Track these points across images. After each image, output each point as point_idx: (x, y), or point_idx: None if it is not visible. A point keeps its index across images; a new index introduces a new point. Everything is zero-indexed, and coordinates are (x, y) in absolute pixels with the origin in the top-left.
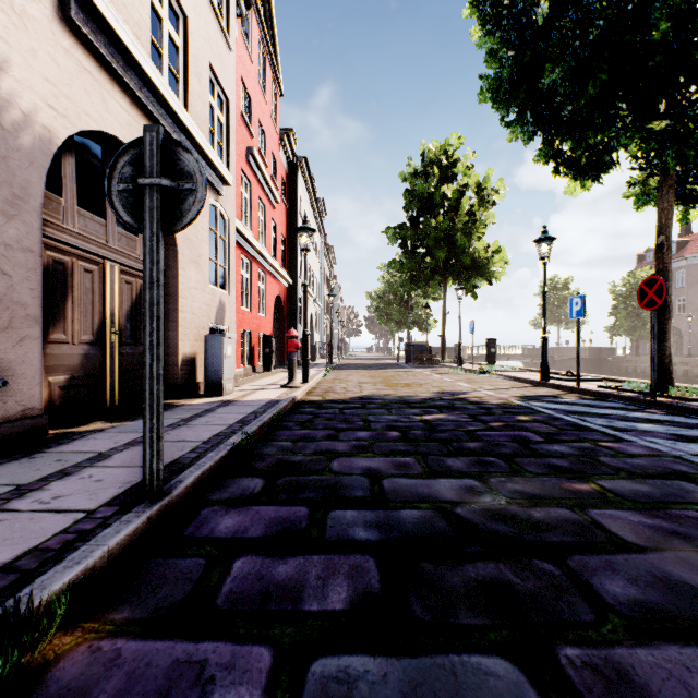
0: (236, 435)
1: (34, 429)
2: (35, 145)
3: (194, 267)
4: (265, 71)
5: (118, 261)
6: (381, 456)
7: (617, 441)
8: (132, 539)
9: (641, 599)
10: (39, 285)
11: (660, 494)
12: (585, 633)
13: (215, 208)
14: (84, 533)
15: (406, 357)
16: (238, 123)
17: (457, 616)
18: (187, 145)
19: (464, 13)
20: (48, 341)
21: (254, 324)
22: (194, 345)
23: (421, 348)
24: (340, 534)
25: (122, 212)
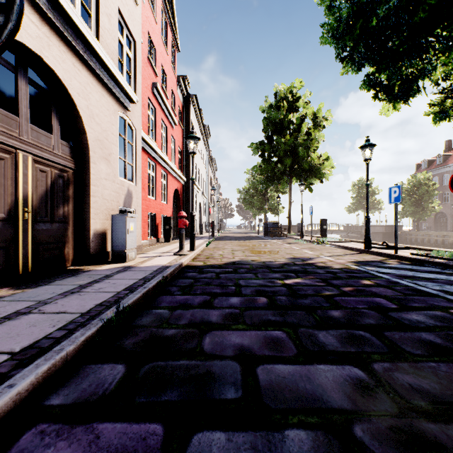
0: (115, 306)
1: None
2: None
3: (105, 163)
4: (166, 32)
5: (31, 152)
6: (252, 328)
7: None
8: None
9: None
10: None
11: None
12: None
13: (124, 120)
14: None
15: (264, 231)
16: (145, 64)
17: None
18: (97, 66)
19: None
20: None
21: (158, 208)
22: (105, 222)
23: (274, 225)
24: None
25: None
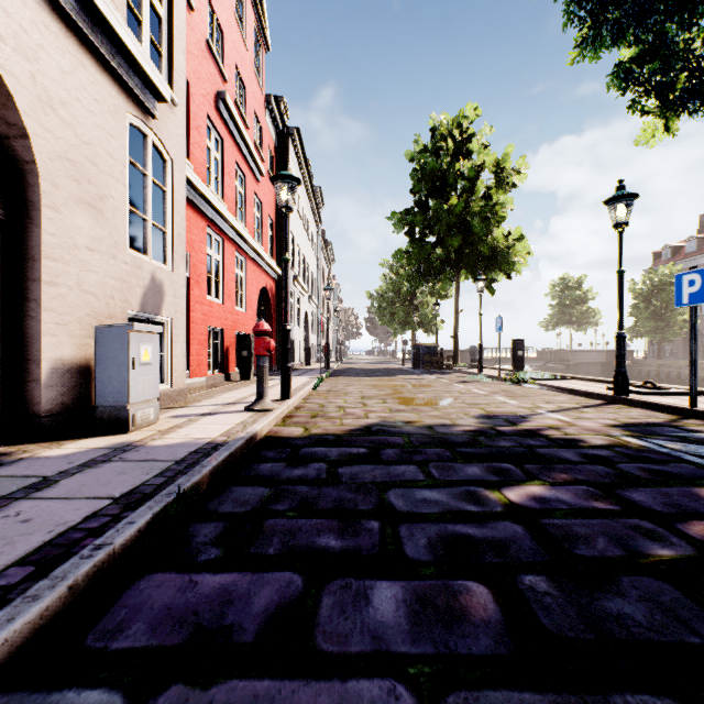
0: None
1: None
2: None
3: (87, 213)
4: (245, 10)
5: None
6: None
7: None
8: None
9: None
10: None
11: None
12: None
13: (144, 137)
14: None
15: (413, 361)
16: (201, 53)
17: None
18: None
19: None
20: None
21: (228, 320)
22: (87, 343)
23: (431, 351)
24: None
25: None
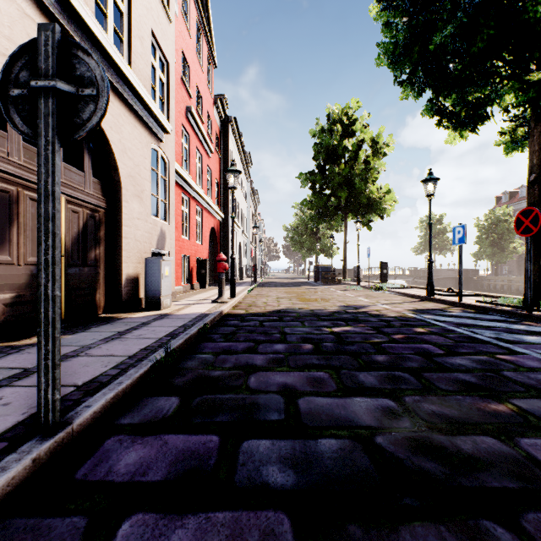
0: (161, 350)
1: None
2: None
3: (137, 201)
4: (202, 46)
5: (64, 192)
6: (296, 370)
7: (512, 353)
8: (5, 491)
9: None
10: None
11: None
12: None
13: (157, 152)
14: None
15: (315, 276)
16: (178, 86)
17: None
18: (129, 96)
19: None
20: None
21: (192, 250)
22: (137, 266)
23: (327, 269)
24: (252, 477)
25: (18, 120)
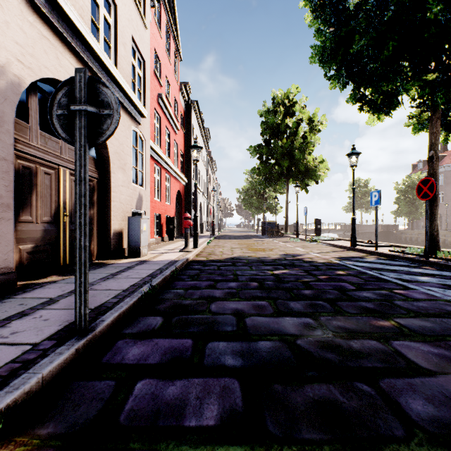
0: (146, 285)
1: (7, 281)
2: (8, 87)
3: (121, 172)
4: (170, 44)
5: (68, 167)
6: (245, 300)
7: (406, 289)
8: (63, 366)
9: (438, 416)
10: (11, 183)
11: (440, 329)
12: (398, 446)
13: (136, 133)
14: (27, 362)
15: (262, 231)
16: (152, 77)
17: (300, 431)
18: (116, 90)
19: (300, 4)
20: (19, 221)
21: (163, 209)
22: (121, 223)
23: (272, 225)
24: (215, 361)
25: (60, 130)
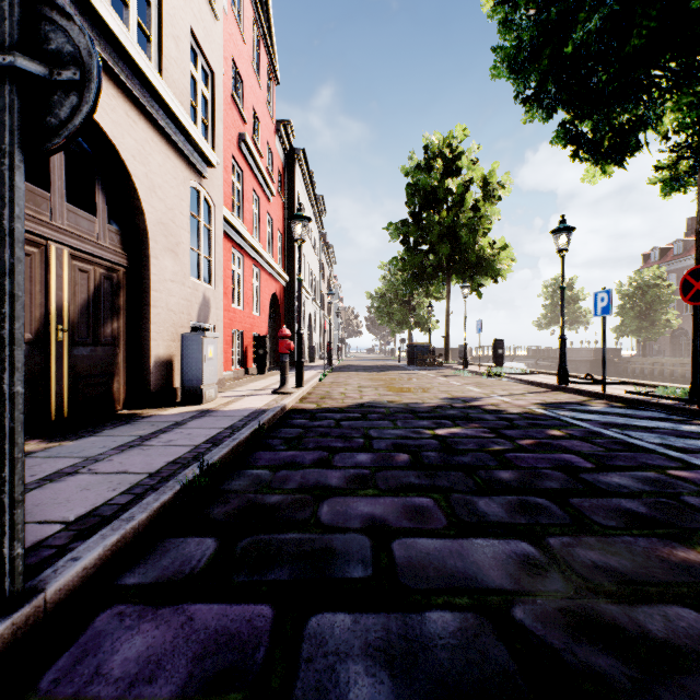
0: (196, 464)
1: None
2: None
3: (170, 257)
4: (260, 55)
5: (67, 243)
6: (387, 494)
7: (690, 468)
8: None
9: None
10: None
11: None
12: None
13: (198, 193)
14: None
15: (408, 358)
16: (228, 106)
17: None
18: (159, 114)
19: None
20: None
21: (247, 323)
22: (170, 345)
23: (424, 349)
24: (323, 684)
25: None
